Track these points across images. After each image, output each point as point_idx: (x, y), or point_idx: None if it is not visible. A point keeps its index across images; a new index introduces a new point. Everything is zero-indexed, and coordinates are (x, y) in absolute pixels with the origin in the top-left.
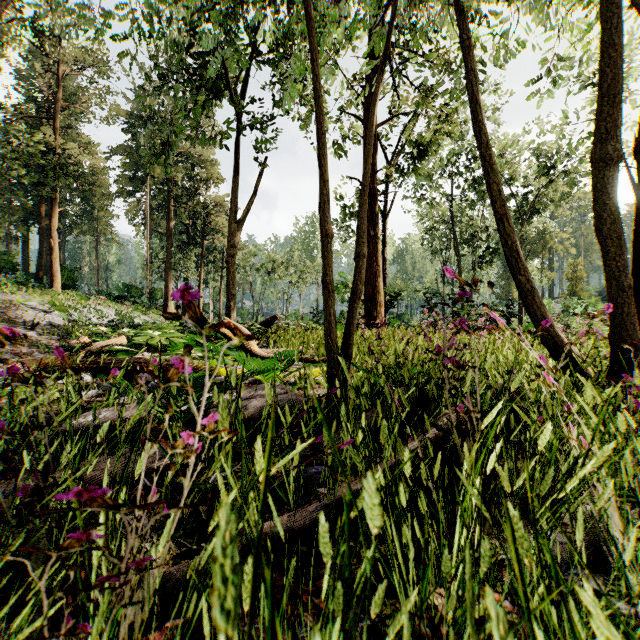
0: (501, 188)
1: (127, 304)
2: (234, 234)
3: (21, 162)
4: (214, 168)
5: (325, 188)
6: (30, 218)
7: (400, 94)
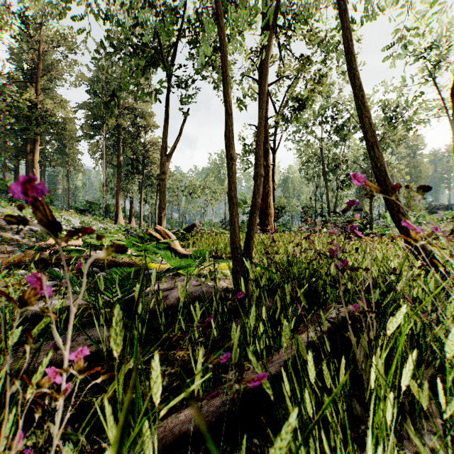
0: (371, 121)
1: (89, 215)
2: (164, 164)
3: (12, 113)
4: (151, 118)
5: (231, 120)
6: (20, 154)
7: (285, 63)
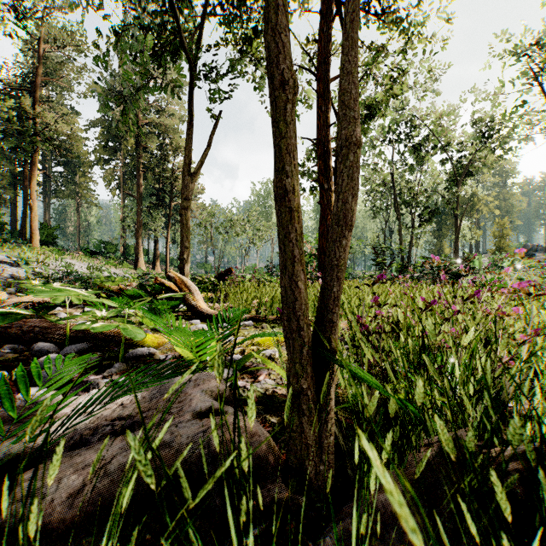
0: None
1: (100, 258)
2: (188, 186)
3: None
4: (179, 137)
5: None
6: (18, 183)
7: None
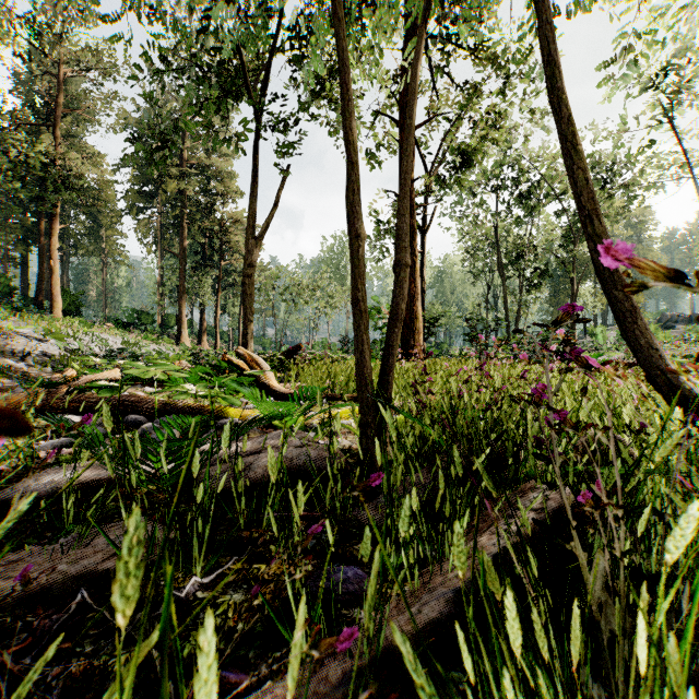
0: (588, 176)
1: (136, 332)
2: (252, 251)
3: (16, 173)
4: (233, 181)
5: (356, 174)
6: (30, 237)
7: (440, 95)
